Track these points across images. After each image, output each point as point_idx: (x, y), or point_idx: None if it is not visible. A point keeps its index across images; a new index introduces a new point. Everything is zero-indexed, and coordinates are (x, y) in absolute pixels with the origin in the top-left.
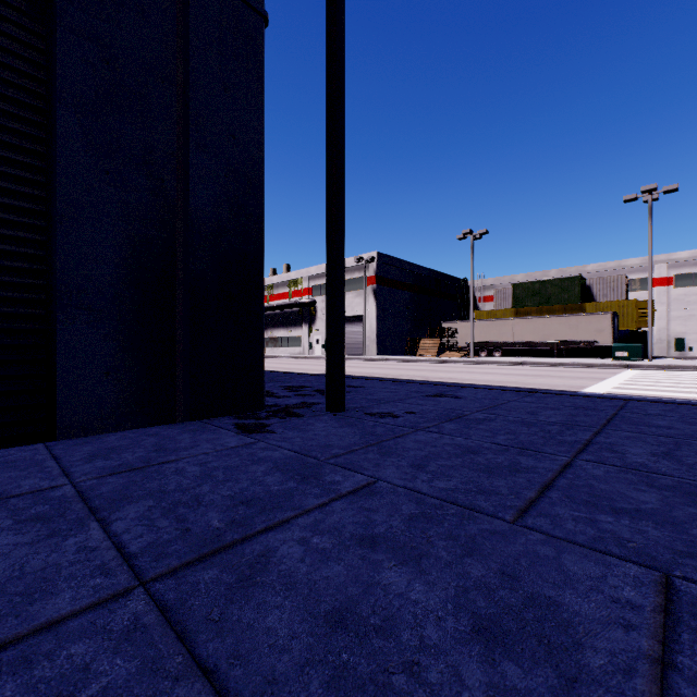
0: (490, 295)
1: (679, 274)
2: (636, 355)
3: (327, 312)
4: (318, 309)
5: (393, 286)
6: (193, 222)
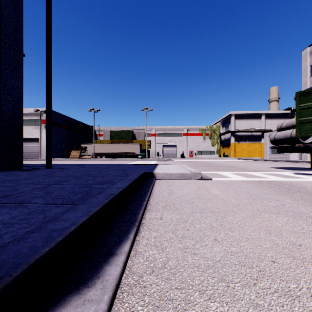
0: (102, 134)
1: (158, 133)
2: (143, 157)
3: (46, 142)
4: None
5: (57, 126)
6: (2, 115)
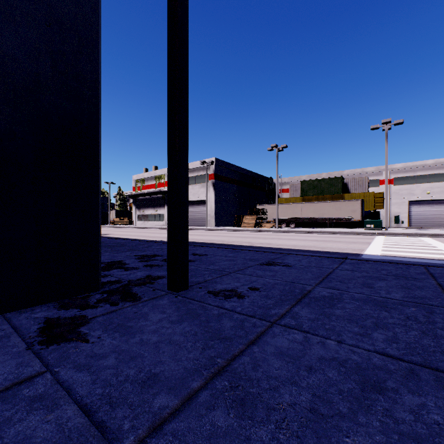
0: (286, 188)
1: (396, 177)
2: (379, 226)
3: (168, 186)
4: None
5: (226, 181)
6: None
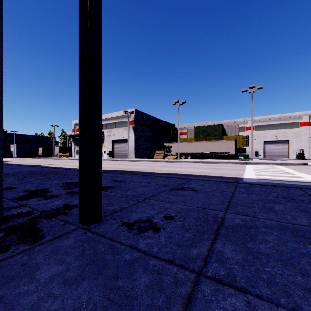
0: (184, 132)
1: (256, 126)
2: (247, 158)
3: (79, 112)
4: (105, 136)
5: (142, 126)
6: None
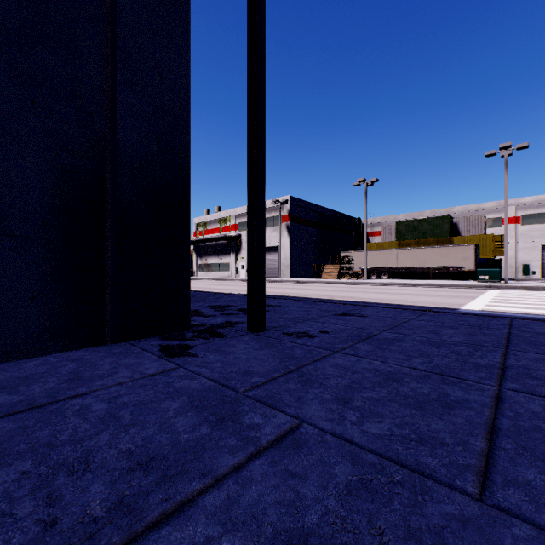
0: (378, 231)
1: (525, 215)
2: (495, 278)
3: (248, 240)
4: (243, 241)
5: (302, 223)
6: (120, 154)
